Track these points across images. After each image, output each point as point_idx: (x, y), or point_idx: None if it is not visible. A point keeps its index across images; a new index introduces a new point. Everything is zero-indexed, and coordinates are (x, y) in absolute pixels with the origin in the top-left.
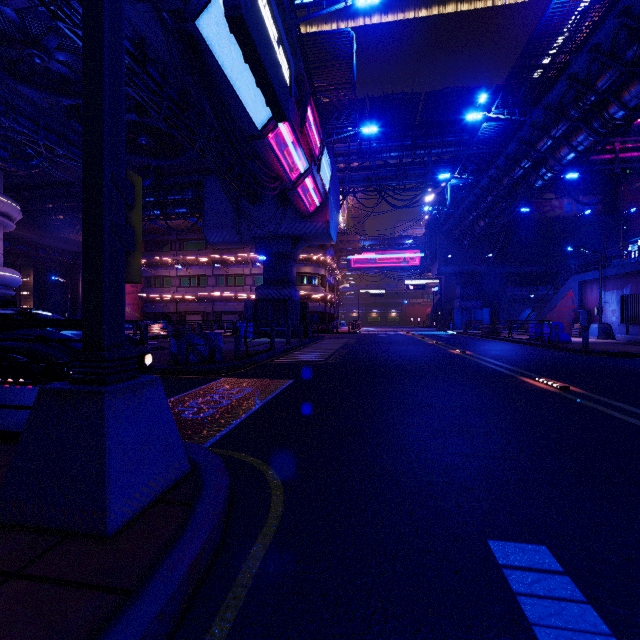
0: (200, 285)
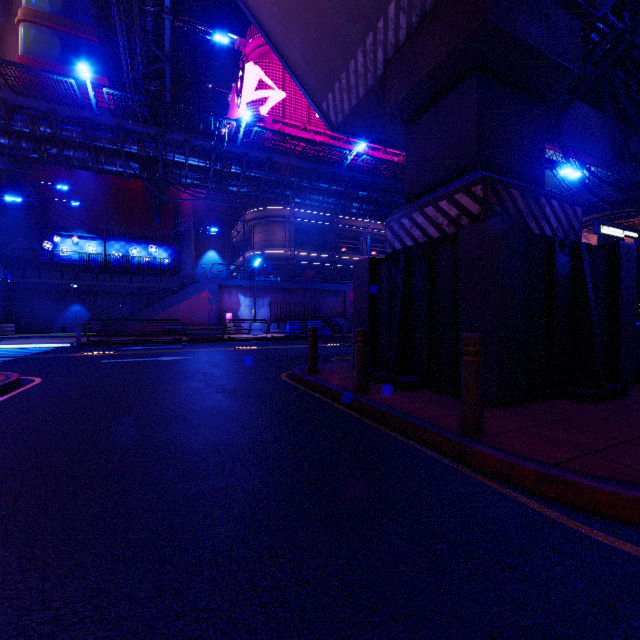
0: None
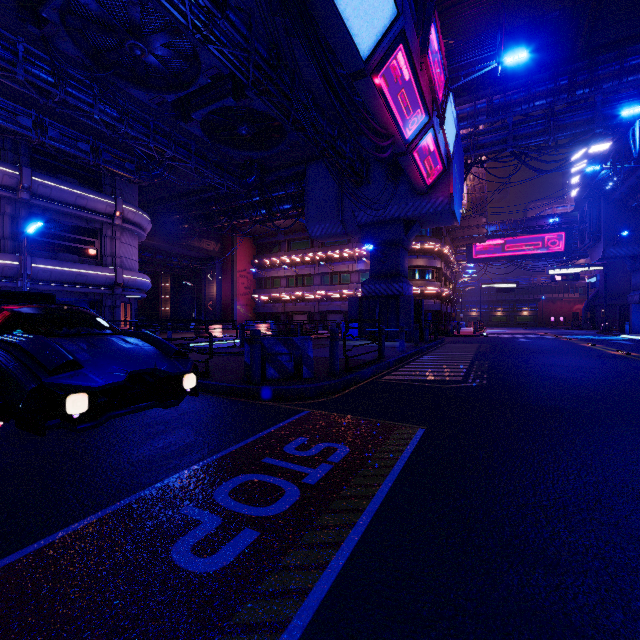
0: (306, 285)
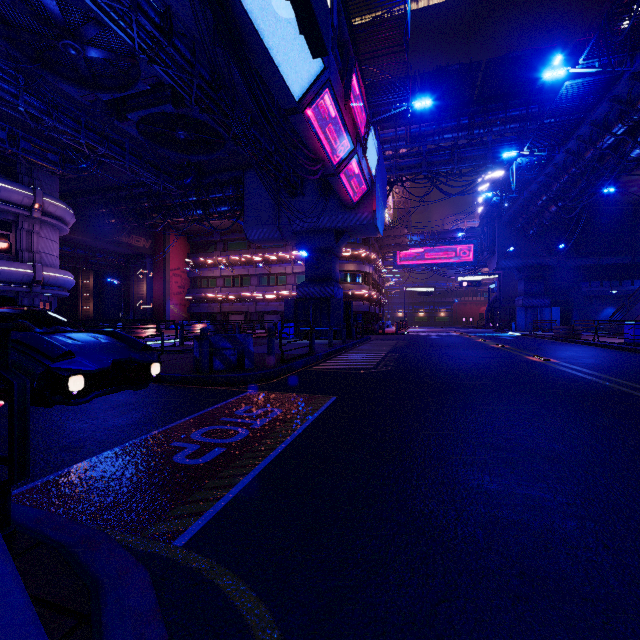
0: (243, 285)
